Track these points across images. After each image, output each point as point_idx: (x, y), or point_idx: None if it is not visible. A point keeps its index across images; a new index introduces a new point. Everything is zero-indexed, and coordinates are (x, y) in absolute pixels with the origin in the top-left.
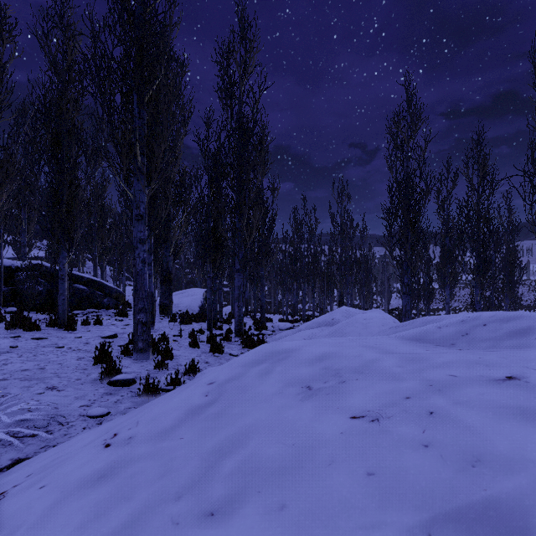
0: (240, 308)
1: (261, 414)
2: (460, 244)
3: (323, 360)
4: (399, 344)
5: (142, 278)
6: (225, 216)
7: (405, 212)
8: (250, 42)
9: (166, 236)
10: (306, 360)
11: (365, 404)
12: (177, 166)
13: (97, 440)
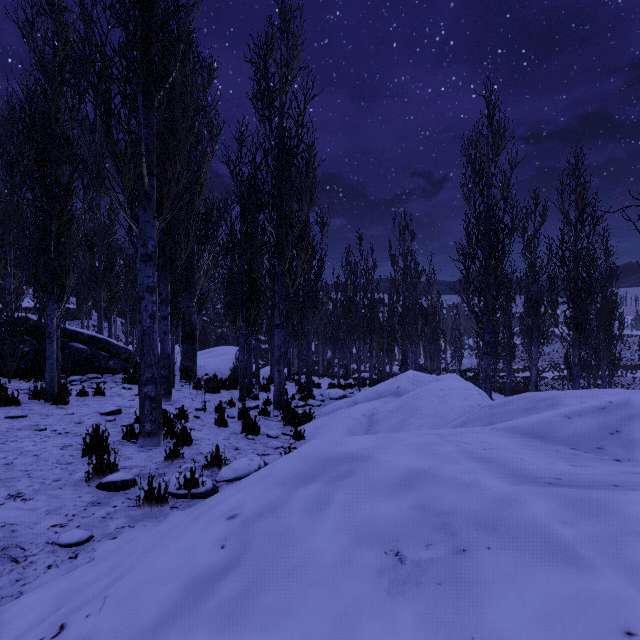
0: (281, 373)
1: (315, 621)
2: (553, 292)
3: (413, 487)
4: (518, 448)
5: (151, 338)
6: (262, 257)
7: (486, 253)
8: (294, 37)
9: (188, 282)
10: (384, 483)
11: (533, 638)
12: (203, 195)
13: (34, 634)
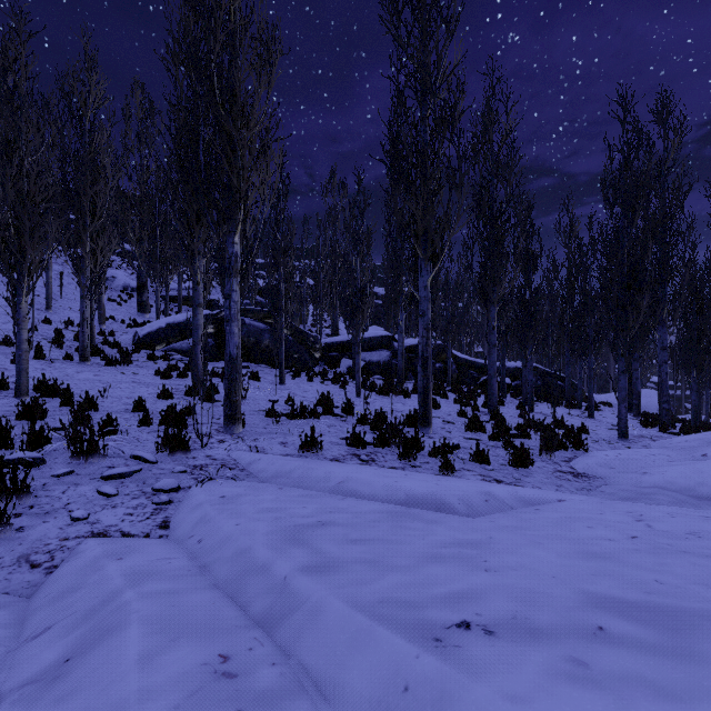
0: None
1: None
2: None
3: None
4: None
5: (665, 383)
6: None
7: None
8: None
9: None
10: None
11: None
12: None
13: None
